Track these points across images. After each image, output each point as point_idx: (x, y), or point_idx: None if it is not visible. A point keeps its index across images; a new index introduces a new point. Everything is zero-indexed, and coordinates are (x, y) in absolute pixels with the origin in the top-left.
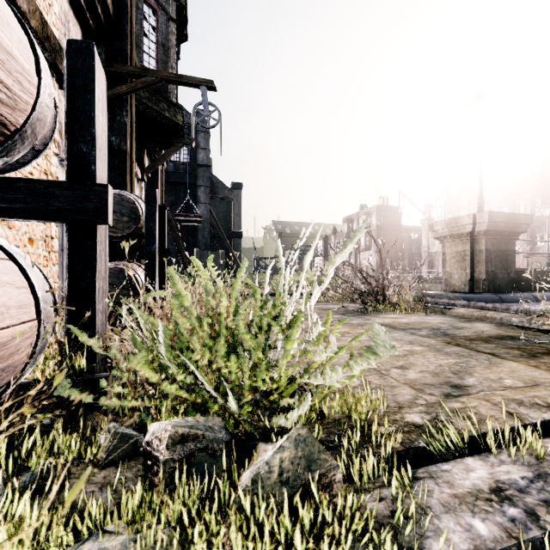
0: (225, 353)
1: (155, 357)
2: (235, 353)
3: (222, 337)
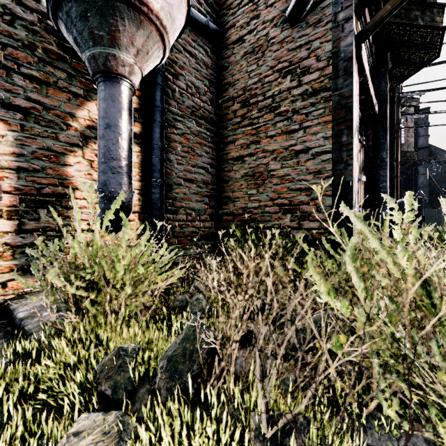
0: (442, 239)
1: (431, 238)
2: (444, 239)
3: (442, 235)
